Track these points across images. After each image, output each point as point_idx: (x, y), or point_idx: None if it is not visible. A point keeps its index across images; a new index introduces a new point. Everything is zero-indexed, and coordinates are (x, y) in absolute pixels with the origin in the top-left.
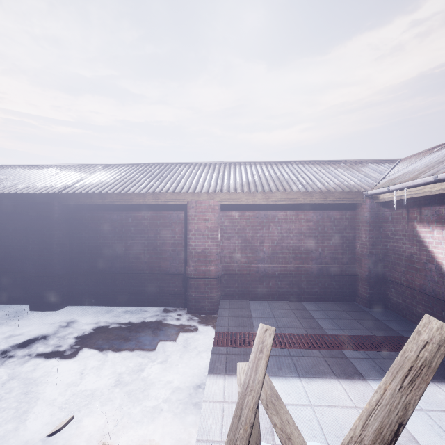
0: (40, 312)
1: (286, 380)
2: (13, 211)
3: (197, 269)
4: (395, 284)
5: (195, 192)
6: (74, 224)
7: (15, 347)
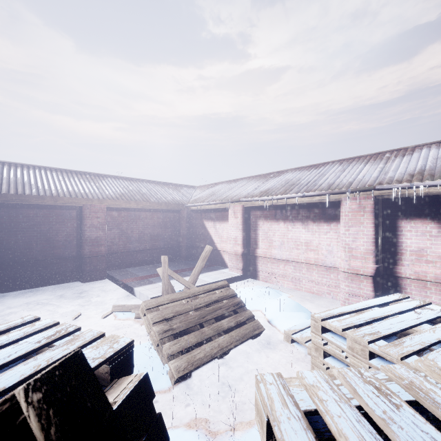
0: None
1: None
2: None
3: (92, 251)
4: (196, 247)
5: (89, 198)
6: None
7: None
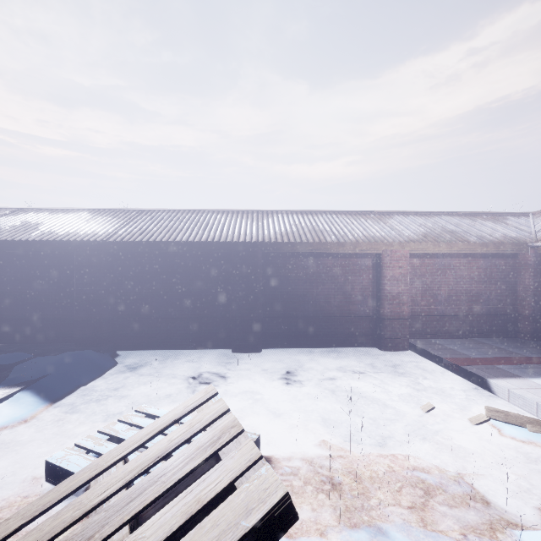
0: (246, 354)
1: None
2: (205, 258)
3: (393, 311)
4: None
5: (388, 242)
6: (267, 271)
7: (288, 375)
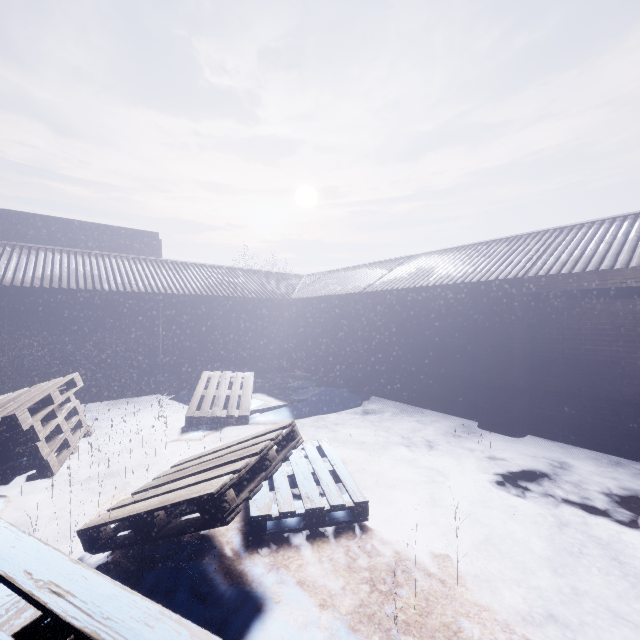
0: (495, 434)
1: None
2: (451, 305)
3: None
4: None
5: None
6: (537, 320)
7: (516, 476)
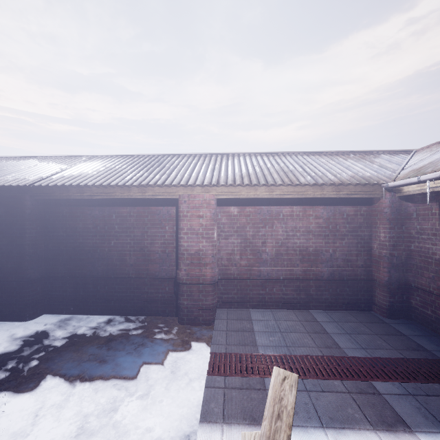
0: (9, 323)
1: (305, 434)
2: None
3: (190, 273)
4: (421, 291)
5: (187, 185)
6: (50, 221)
7: None
